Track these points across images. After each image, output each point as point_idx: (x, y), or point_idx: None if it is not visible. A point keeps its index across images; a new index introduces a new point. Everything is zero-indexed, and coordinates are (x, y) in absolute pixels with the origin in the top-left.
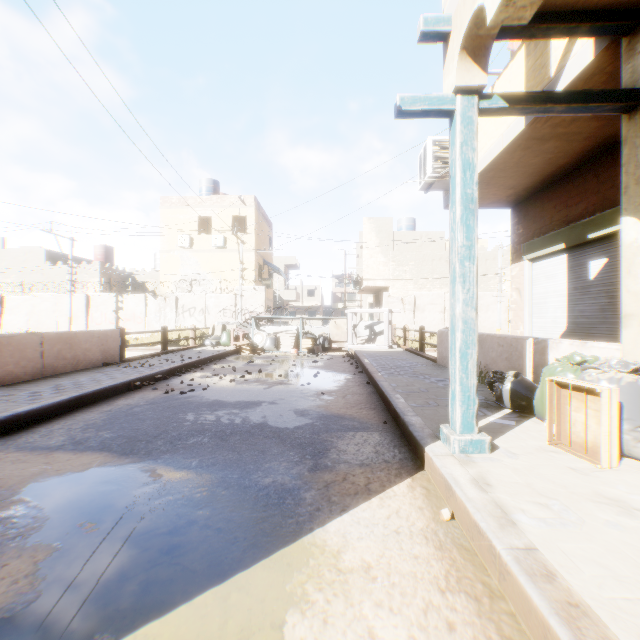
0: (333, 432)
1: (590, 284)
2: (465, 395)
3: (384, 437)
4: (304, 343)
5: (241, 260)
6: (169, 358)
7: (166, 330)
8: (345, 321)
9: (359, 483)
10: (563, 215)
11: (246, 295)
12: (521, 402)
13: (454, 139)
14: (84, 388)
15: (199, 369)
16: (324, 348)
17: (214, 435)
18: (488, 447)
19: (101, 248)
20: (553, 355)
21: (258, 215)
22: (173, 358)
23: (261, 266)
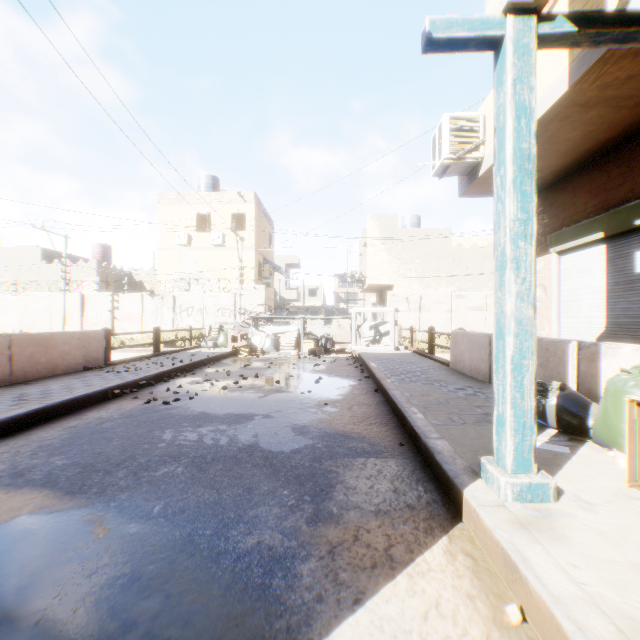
0: (338, 458)
1: (636, 278)
2: (519, 421)
3: (402, 466)
4: (305, 344)
5: (240, 258)
6: (159, 361)
7: (158, 331)
8: (348, 321)
9: (376, 545)
10: (600, 200)
11: (246, 294)
12: (571, 421)
13: (502, 77)
14: (51, 398)
15: (190, 373)
16: (326, 349)
17: (191, 462)
18: (552, 493)
19: (98, 246)
20: (608, 363)
21: (258, 212)
22: (163, 361)
23: (261, 264)
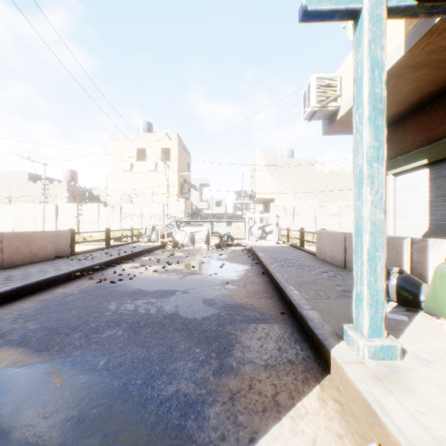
0: (237, 324)
1: None
2: (373, 298)
3: (284, 330)
4: (213, 240)
5: (167, 179)
6: (109, 252)
7: (109, 230)
8: (243, 223)
9: (266, 393)
10: (425, 136)
11: (171, 205)
12: (407, 297)
13: (360, 40)
14: (29, 279)
15: (131, 260)
16: (228, 244)
17: (129, 327)
18: (399, 353)
19: (68, 171)
20: (434, 254)
21: (180, 147)
22: (112, 252)
23: (182, 184)
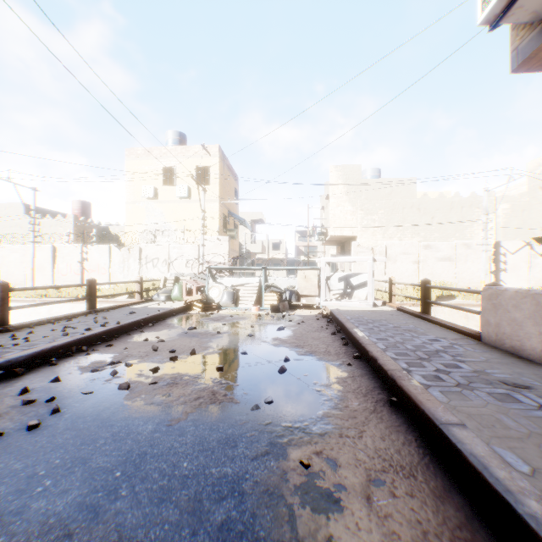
0: None
1: None
2: None
3: None
4: (267, 298)
5: (203, 208)
6: (78, 324)
7: (93, 283)
8: (315, 272)
9: None
10: None
11: (209, 245)
12: None
13: None
14: None
15: (107, 344)
16: (291, 304)
17: None
18: None
19: (78, 203)
20: None
21: (223, 166)
22: (83, 324)
23: (226, 217)
